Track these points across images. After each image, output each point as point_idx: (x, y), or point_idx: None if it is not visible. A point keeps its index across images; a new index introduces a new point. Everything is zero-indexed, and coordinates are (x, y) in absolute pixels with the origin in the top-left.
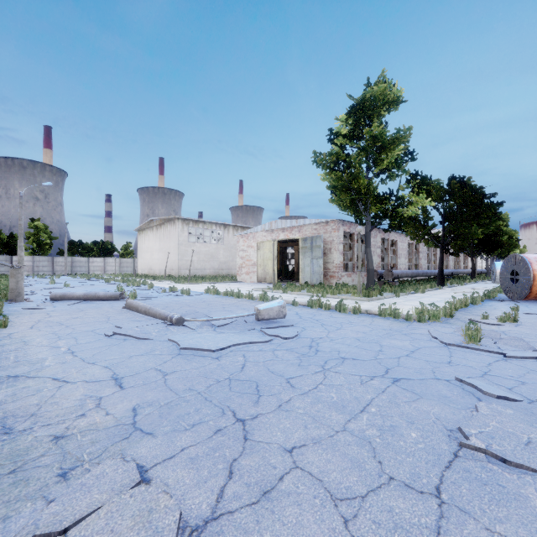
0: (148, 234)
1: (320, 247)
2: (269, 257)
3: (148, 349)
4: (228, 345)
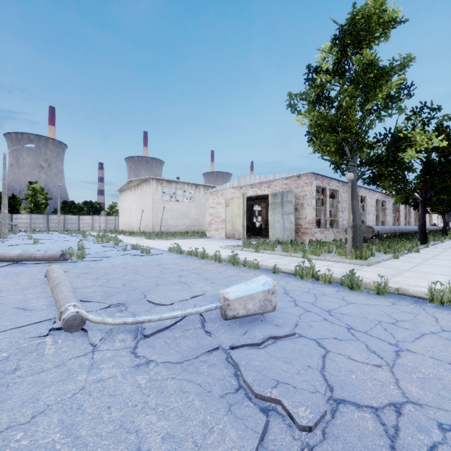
0: (127, 194)
1: (291, 203)
2: (238, 213)
3: None
4: None
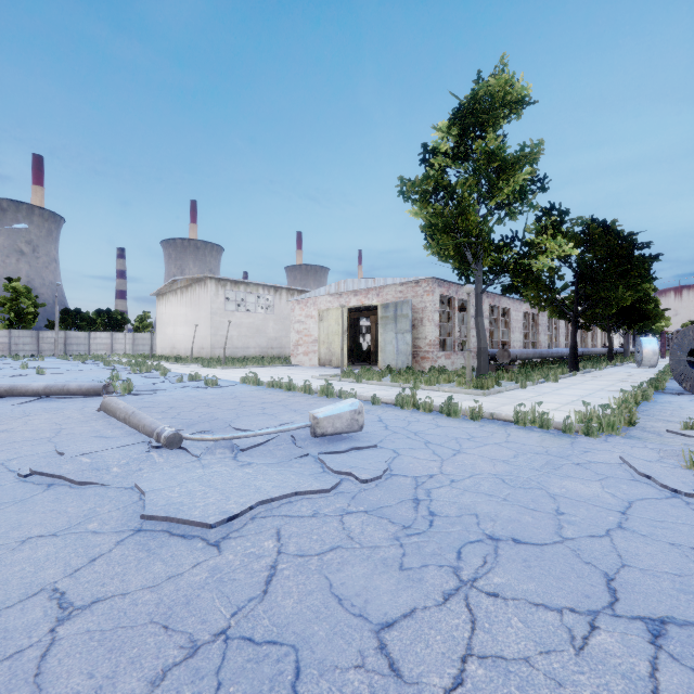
0: (170, 300)
1: (407, 317)
2: (336, 330)
3: (78, 515)
4: (248, 505)
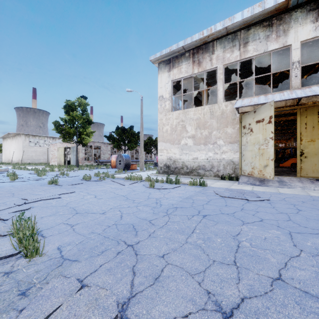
0: (7, 140)
1: (75, 151)
2: (61, 154)
3: None
4: None
